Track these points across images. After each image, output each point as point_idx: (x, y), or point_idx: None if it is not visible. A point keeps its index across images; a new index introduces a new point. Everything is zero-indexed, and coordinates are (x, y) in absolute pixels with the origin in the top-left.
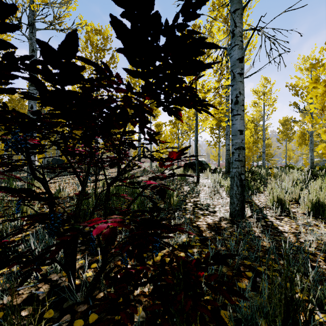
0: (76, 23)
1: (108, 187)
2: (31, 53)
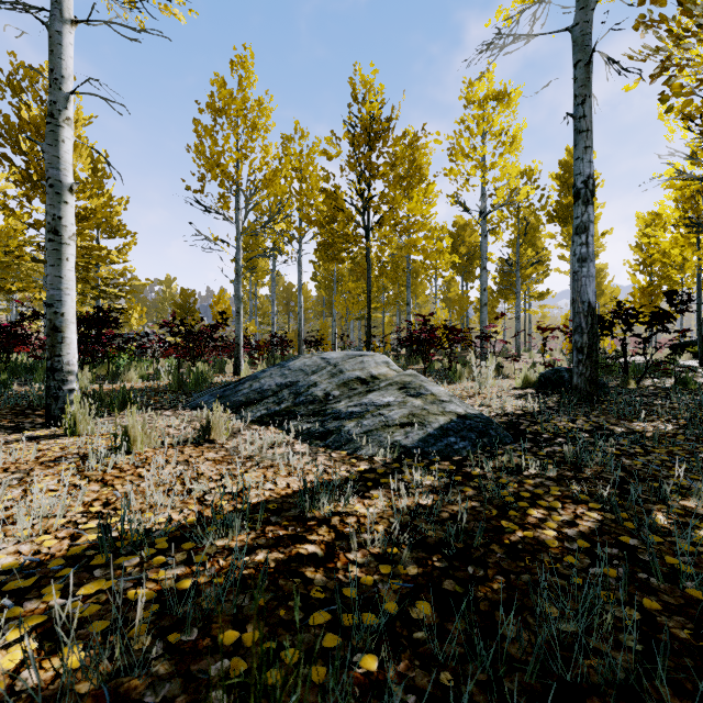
0: (520, 191)
1: (644, 343)
2: (484, 239)
